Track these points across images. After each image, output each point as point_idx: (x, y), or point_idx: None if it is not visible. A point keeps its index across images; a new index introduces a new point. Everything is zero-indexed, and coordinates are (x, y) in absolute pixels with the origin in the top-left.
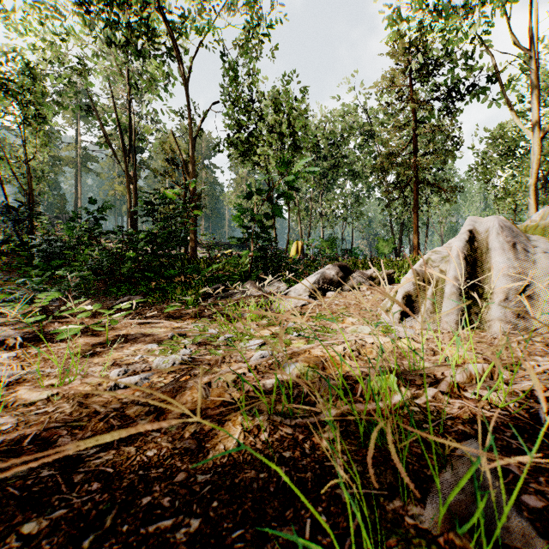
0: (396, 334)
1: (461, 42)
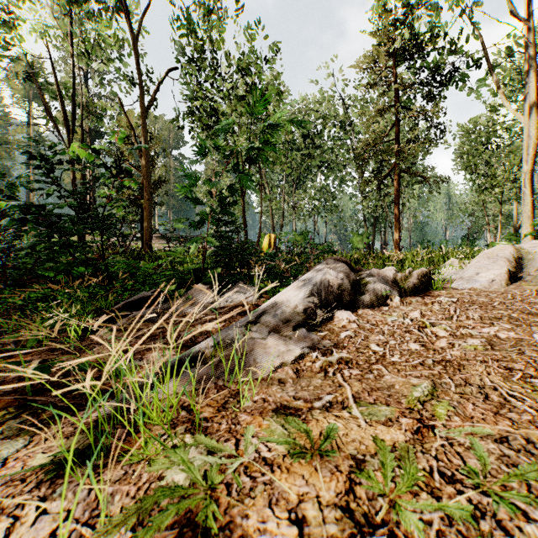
0: None
1: (456, 6)
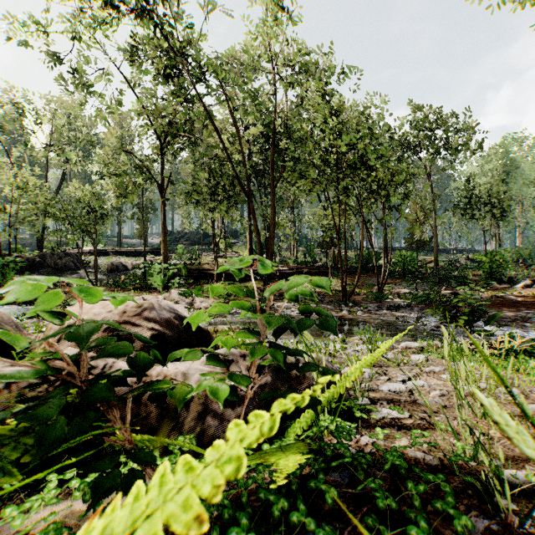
0: None
1: None
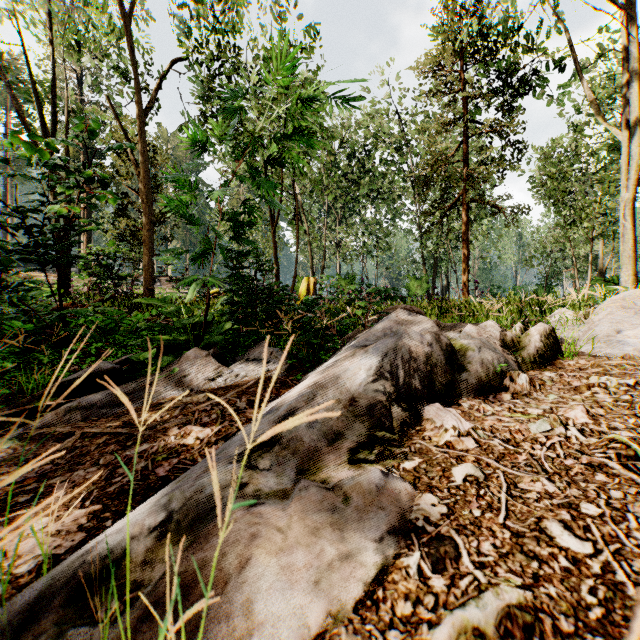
0: None
1: None
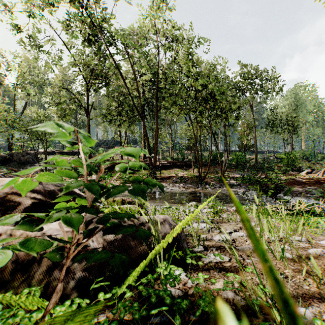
0: (315, 176)
1: None
